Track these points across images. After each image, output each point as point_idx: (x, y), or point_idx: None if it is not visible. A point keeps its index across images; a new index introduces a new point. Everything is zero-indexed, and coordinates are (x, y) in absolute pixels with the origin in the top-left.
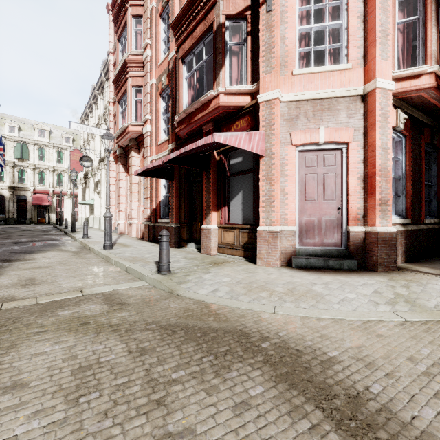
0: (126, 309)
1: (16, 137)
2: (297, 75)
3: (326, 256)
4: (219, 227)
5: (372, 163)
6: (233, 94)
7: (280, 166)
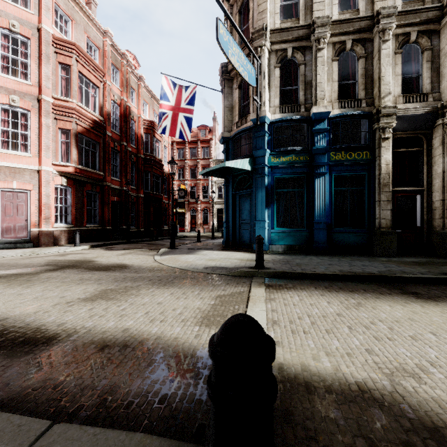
0: None
1: None
2: None
3: (17, 243)
4: None
5: (41, 201)
6: None
7: None
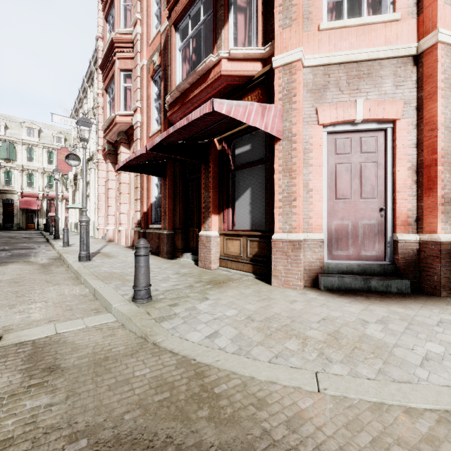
0: (50, 386)
1: (2, 135)
2: (325, 31)
3: (365, 274)
4: (221, 234)
5: (432, 147)
6: (239, 60)
7: (303, 152)
